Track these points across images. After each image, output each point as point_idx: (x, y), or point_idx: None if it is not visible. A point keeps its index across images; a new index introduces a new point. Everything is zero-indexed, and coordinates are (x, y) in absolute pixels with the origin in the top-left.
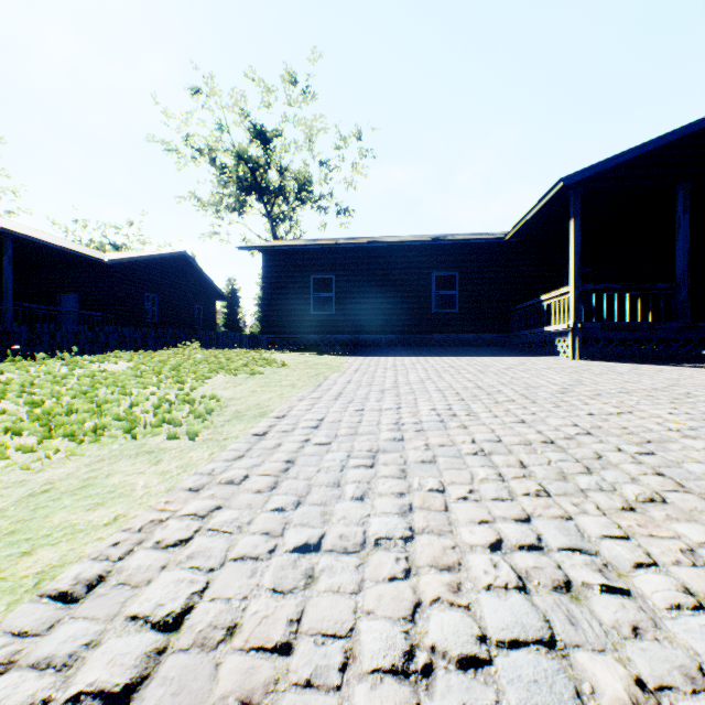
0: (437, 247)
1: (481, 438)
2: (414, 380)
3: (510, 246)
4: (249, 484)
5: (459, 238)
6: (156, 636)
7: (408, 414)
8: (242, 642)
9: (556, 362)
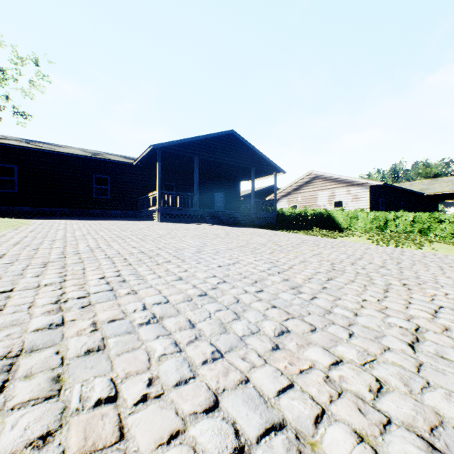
0: (97, 160)
1: (97, 237)
2: (76, 227)
3: (138, 167)
4: (4, 245)
5: (110, 158)
6: (0, 255)
7: (70, 234)
8: (24, 254)
9: (150, 223)
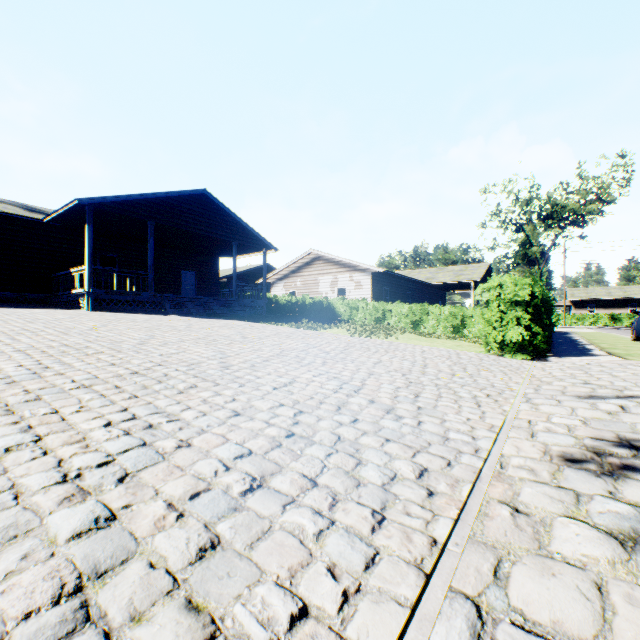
0: None
1: None
2: None
3: (52, 226)
4: None
5: None
6: None
7: None
8: None
9: (75, 312)
